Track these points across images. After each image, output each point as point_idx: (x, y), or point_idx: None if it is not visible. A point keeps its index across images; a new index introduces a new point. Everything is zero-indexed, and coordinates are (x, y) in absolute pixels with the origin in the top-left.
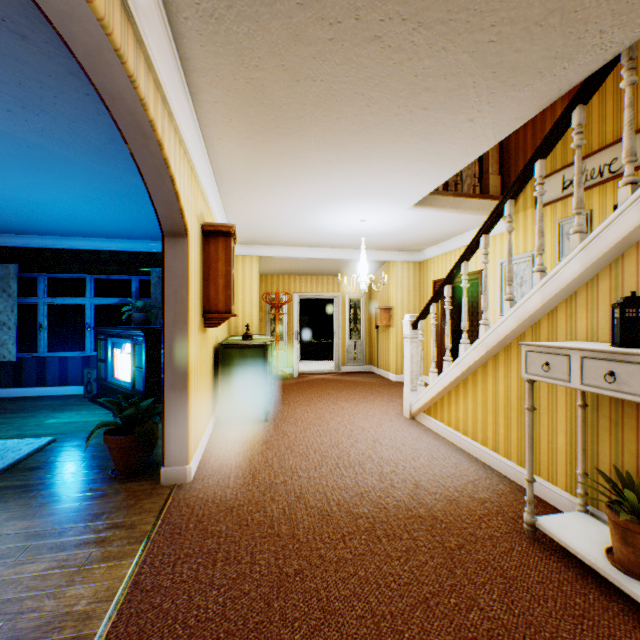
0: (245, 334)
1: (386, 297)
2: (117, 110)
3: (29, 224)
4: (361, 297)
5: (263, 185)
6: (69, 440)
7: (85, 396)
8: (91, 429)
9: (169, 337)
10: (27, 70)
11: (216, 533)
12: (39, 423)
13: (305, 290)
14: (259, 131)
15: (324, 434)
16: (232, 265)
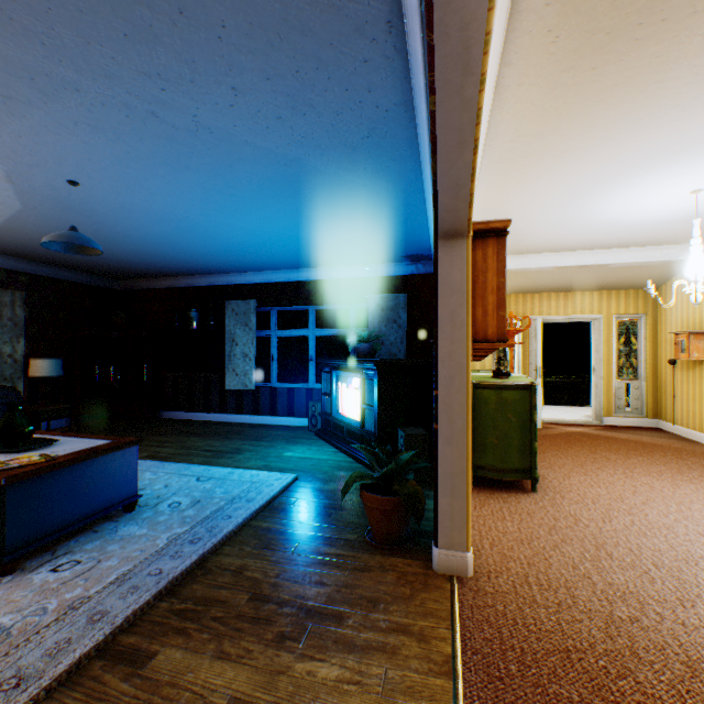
0: (497, 370)
1: (695, 316)
2: (443, 27)
3: (266, 259)
4: (637, 318)
5: (548, 157)
6: (309, 480)
7: (309, 429)
8: (326, 469)
9: (443, 374)
10: (308, 45)
11: (565, 703)
12: (279, 455)
13: (546, 312)
14: (596, 46)
15: (650, 532)
16: (504, 275)
